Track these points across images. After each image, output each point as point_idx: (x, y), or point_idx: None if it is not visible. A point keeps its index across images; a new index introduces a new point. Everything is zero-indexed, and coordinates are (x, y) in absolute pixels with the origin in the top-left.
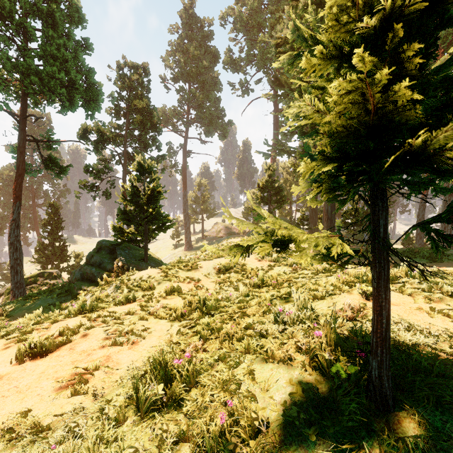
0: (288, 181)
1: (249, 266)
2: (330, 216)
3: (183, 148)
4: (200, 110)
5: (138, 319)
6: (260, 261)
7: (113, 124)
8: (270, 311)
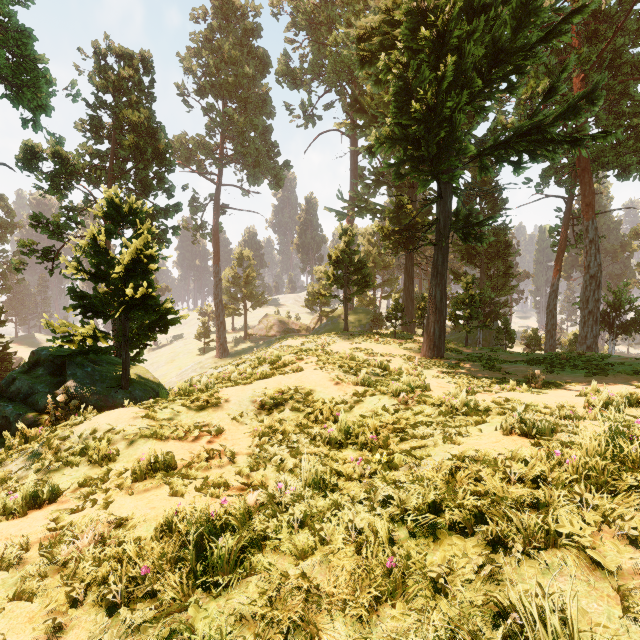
0: (371, 255)
1: (319, 395)
2: (439, 305)
3: (214, 200)
4: (241, 141)
5: (6, 598)
6: (337, 385)
7: (87, 147)
8: (395, 593)
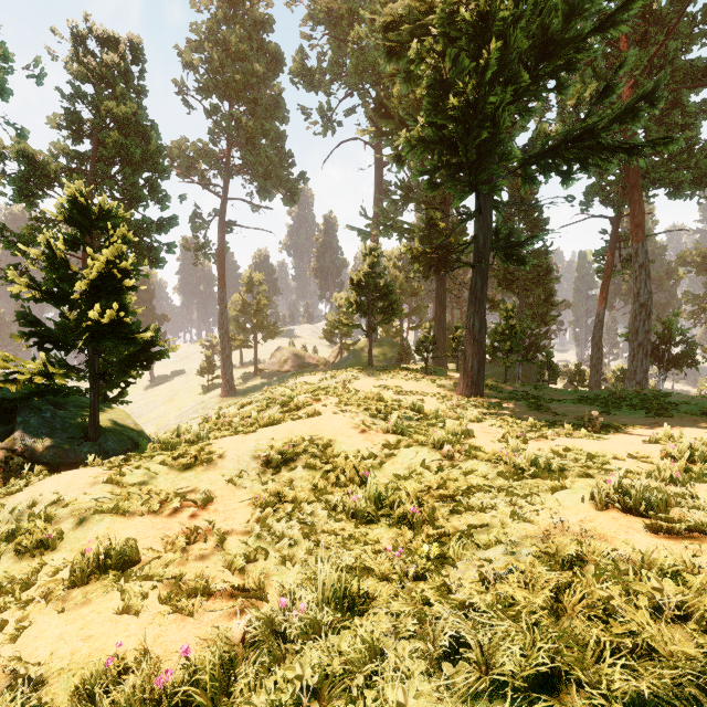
0: (397, 281)
1: (340, 447)
2: (478, 335)
3: (219, 215)
4: (249, 148)
5: None
6: (363, 433)
7: (62, 146)
8: None
